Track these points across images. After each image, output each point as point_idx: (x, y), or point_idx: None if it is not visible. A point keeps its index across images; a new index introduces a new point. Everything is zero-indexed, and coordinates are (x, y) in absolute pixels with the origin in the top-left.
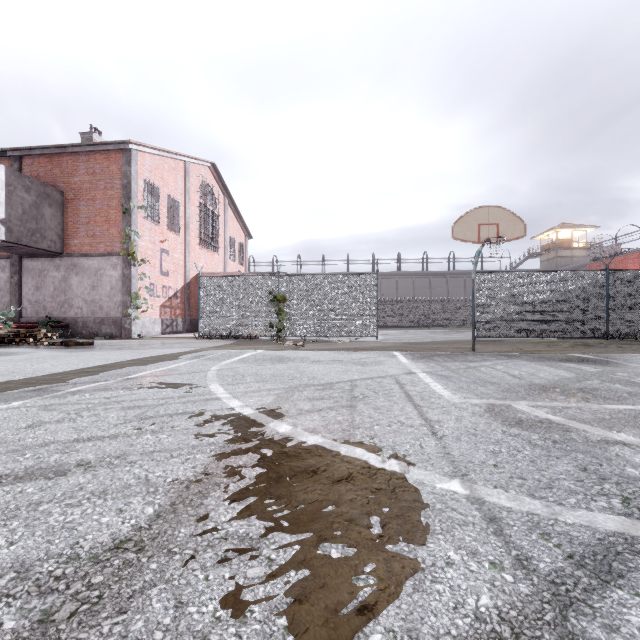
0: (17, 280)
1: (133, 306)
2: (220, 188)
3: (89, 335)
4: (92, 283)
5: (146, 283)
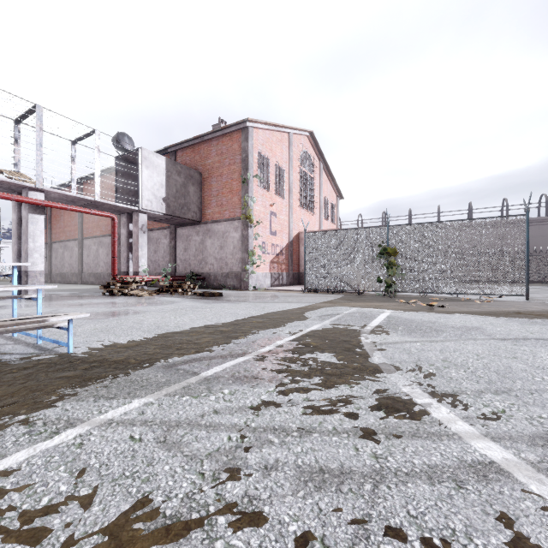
0: (173, 244)
1: (250, 262)
2: (316, 154)
3: (218, 286)
4: (220, 244)
5: (259, 242)
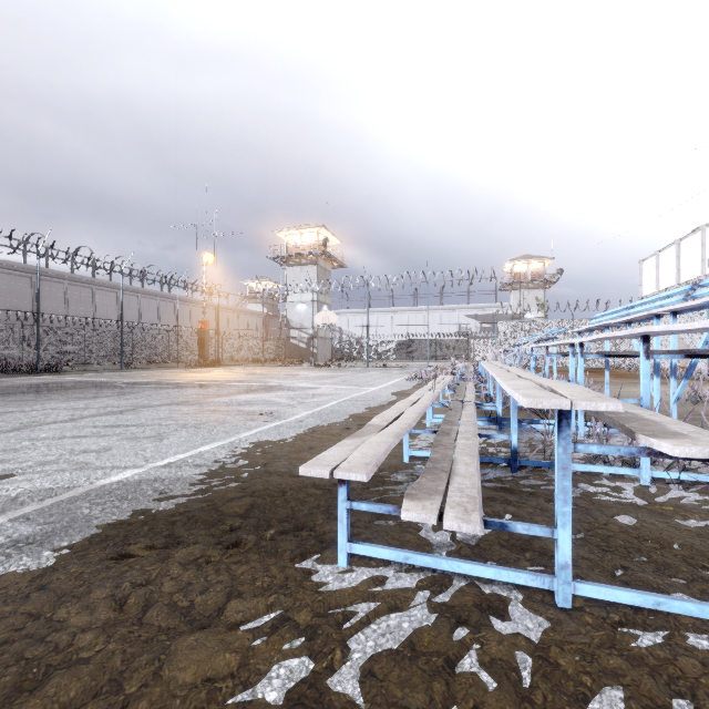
0: None
1: None
2: None
3: None
4: None
5: None
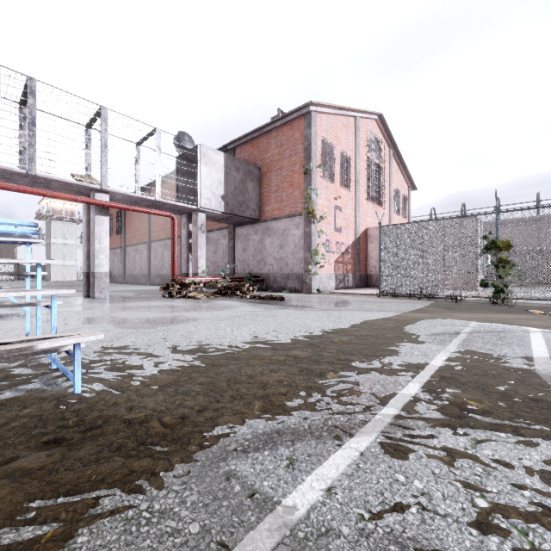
0: (232, 244)
1: (312, 262)
2: (385, 140)
3: (278, 288)
4: (280, 243)
5: (322, 240)
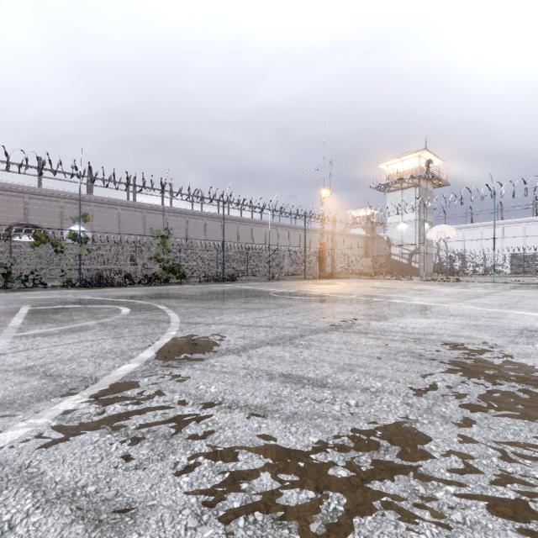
0: None
1: None
2: None
3: None
4: None
5: None
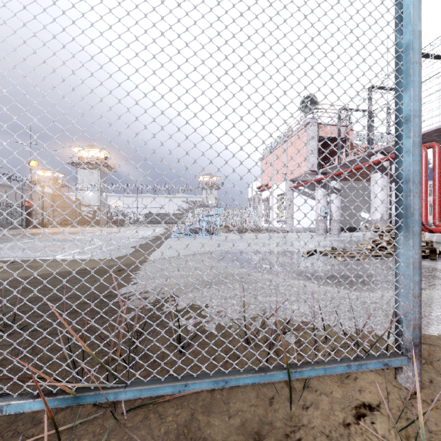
0: None
1: None
2: None
3: None
4: None
5: None
